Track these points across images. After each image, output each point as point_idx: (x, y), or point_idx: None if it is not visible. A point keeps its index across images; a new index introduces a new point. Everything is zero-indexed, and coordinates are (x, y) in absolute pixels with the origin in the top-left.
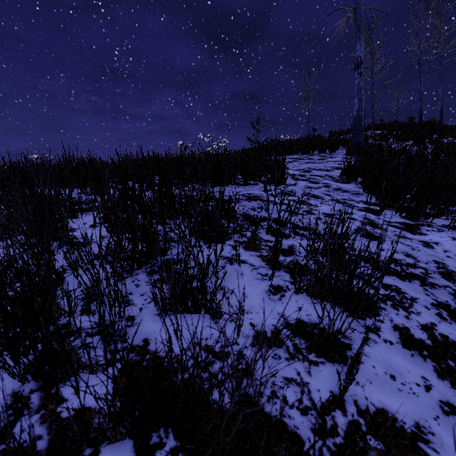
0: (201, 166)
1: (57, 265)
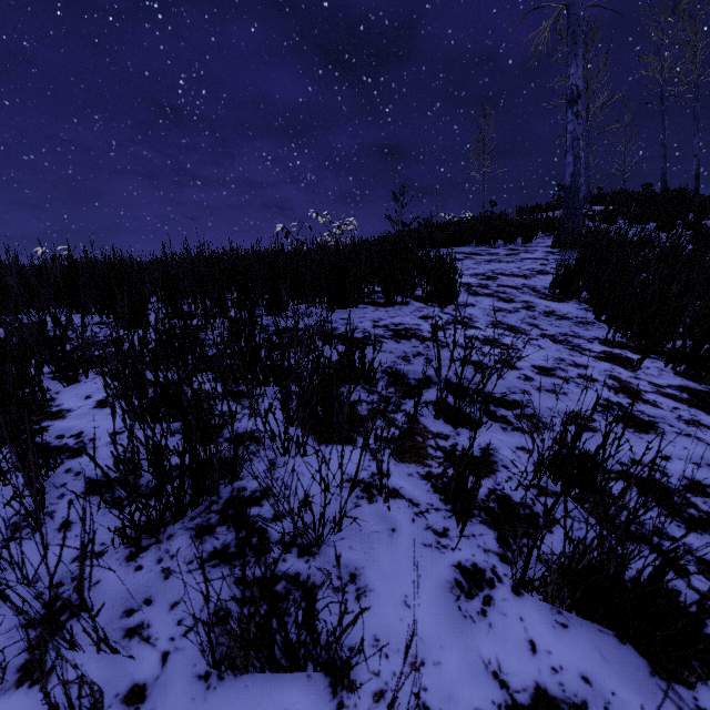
0: (311, 275)
1: (3, 514)
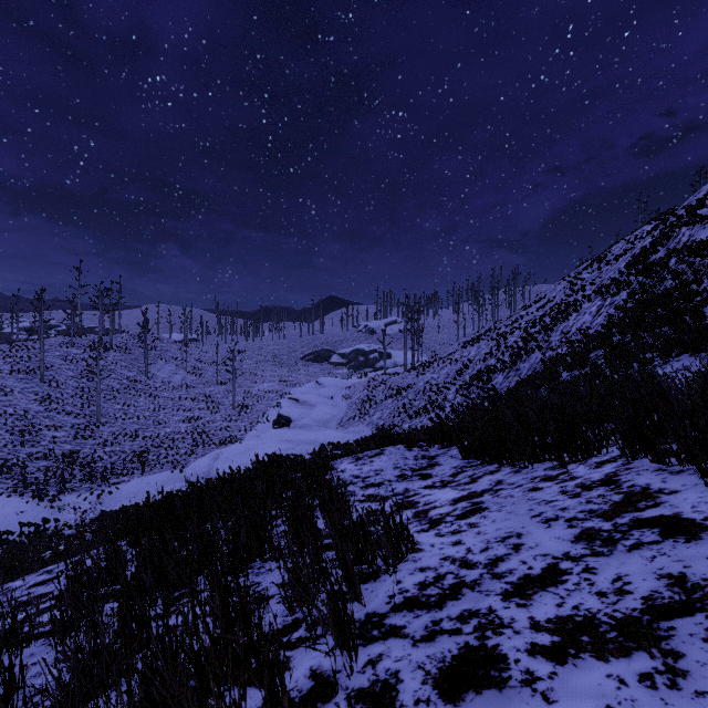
0: None
1: None
